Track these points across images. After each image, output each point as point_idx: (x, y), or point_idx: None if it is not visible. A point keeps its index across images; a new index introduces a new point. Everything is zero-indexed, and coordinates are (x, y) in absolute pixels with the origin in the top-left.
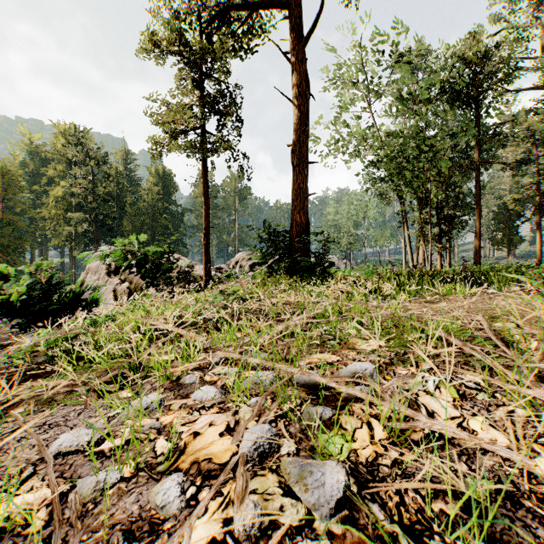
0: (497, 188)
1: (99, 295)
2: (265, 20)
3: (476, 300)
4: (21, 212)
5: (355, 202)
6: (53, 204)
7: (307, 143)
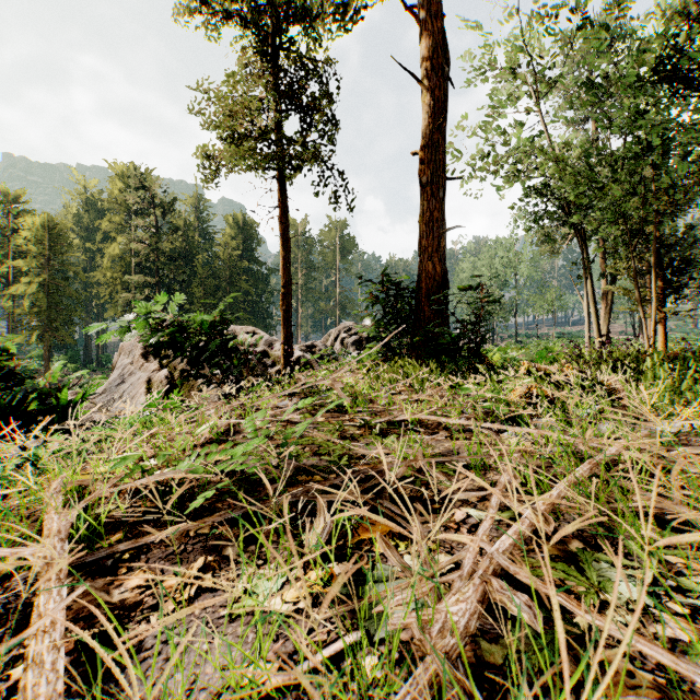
0: None
1: (129, 387)
2: None
3: None
4: (74, 277)
5: (501, 254)
6: (108, 265)
7: (444, 147)
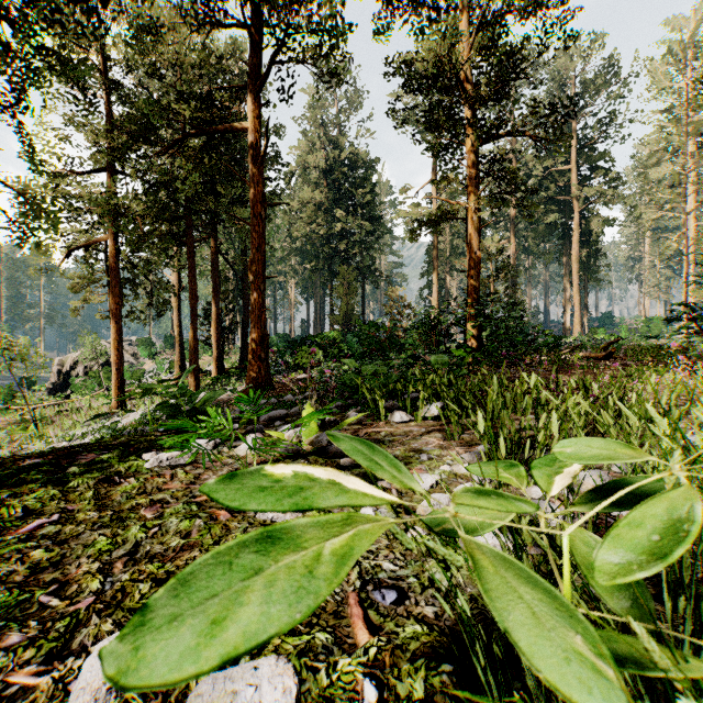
0: None
1: None
2: None
3: None
4: None
5: None
6: None
7: None
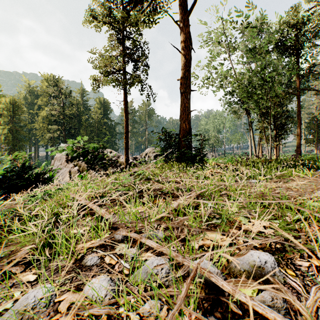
0: (308, 107)
1: (61, 174)
2: (163, 4)
3: (317, 180)
4: (24, 126)
5: (218, 117)
6: (40, 120)
7: (190, 78)
